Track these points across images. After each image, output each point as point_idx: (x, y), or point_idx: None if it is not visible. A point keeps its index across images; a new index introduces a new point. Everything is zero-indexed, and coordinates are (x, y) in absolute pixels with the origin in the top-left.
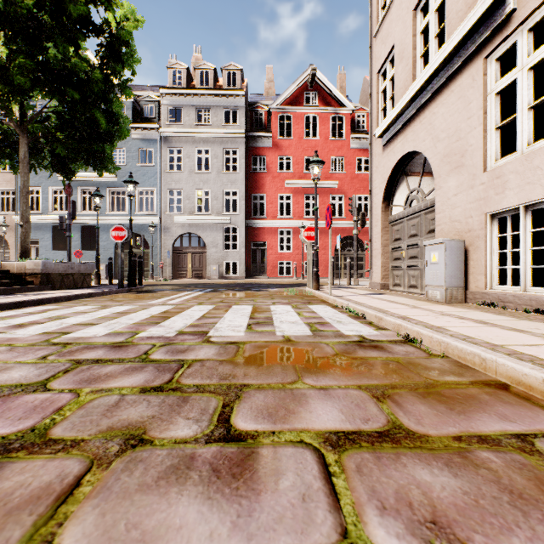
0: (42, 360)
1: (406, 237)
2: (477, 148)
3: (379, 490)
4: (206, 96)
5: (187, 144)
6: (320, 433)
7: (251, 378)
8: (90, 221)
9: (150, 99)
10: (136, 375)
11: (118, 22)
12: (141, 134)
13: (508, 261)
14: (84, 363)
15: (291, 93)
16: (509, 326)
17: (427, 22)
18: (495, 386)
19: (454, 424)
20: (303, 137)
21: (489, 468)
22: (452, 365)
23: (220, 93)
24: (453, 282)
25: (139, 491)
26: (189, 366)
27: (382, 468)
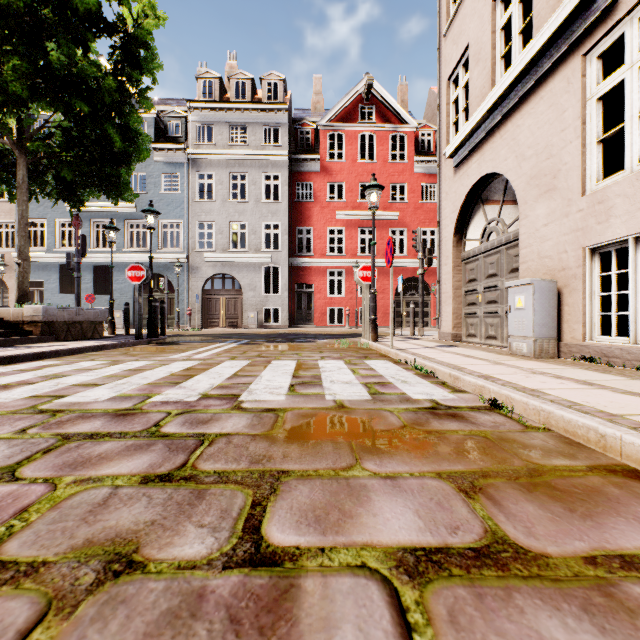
0: (19, 435)
1: (483, 278)
2: (573, 167)
3: None
4: (243, 111)
5: (219, 167)
6: (389, 550)
7: (292, 461)
8: (104, 259)
9: (176, 115)
10: (139, 456)
11: (135, 19)
12: (165, 156)
13: (613, 306)
14: (74, 439)
15: (344, 108)
16: (622, 389)
17: (510, 15)
18: (622, 473)
19: (580, 536)
20: (358, 159)
21: None
22: (558, 441)
23: (259, 107)
24: (543, 332)
25: None
26: (210, 444)
27: (489, 617)
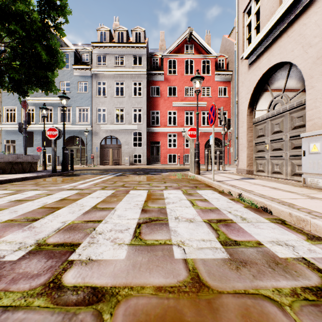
0: None
1: (270, 134)
2: None
3: None
4: (122, 47)
5: (109, 78)
6: None
7: None
8: (47, 128)
9: (86, 50)
10: None
11: None
12: (80, 72)
13: None
14: None
15: (176, 46)
16: None
17: None
18: None
19: None
20: (184, 74)
21: None
22: None
23: (130, 45)
24: None
25: None
26: None
27: None
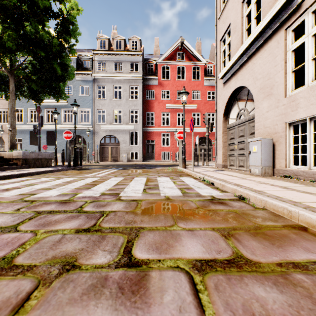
0: (16, 211)
1: (237, 137)
2: (280, 83)
3: (231, 303)
4: (120, 55)
5: (108, 83)
6: (189, 260)
7: (145, 223)
8: (52, 128)
9: (87, 57)
10: (73, 221)
11: (67, 11)
12: (81, 77)
13: (299, 151)
14: (42, 213)
15: (169, 53)
16: (302, 190)
17: (250, 9)
18: (298, 228)
19: (276, 254)
20: (176, 79)
21: (303, 287)
22: (270, 214)
23: (128, 53)
24: (266, 163)
25: (69, 304)
26: (107, 215)
27: (232, 287)
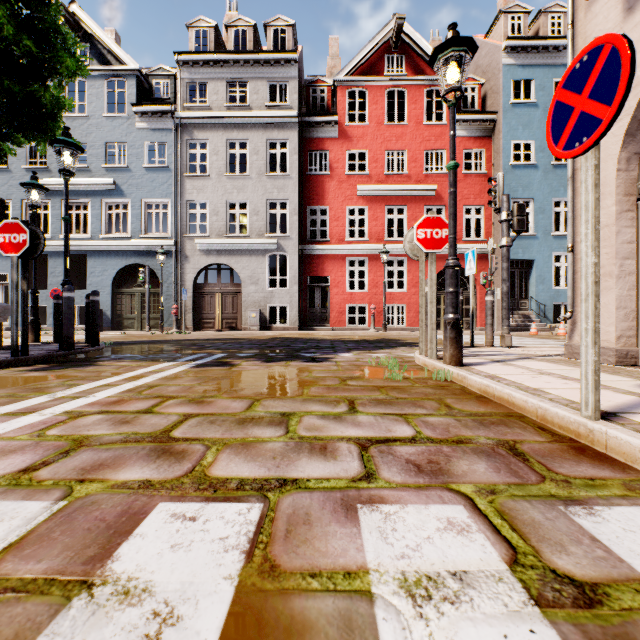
0: None
1: None
2: None
3: None
4: (242, 63)
5: (214, 134)
6: None
7: None
8: (78, 247)
9: (163, 73)
10: None
11: None
12: (149, 122)
13: None
14: None
15: (366, 58)
16: None
17: None
18: None
19: None
20: (384, 121)
21: None
22: None
23: (262, 57)
24: None
25: None
26: None
27: None
